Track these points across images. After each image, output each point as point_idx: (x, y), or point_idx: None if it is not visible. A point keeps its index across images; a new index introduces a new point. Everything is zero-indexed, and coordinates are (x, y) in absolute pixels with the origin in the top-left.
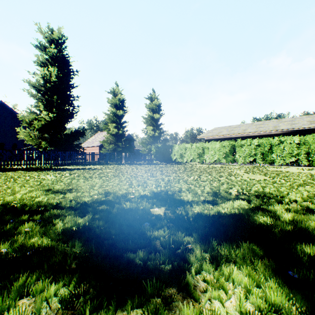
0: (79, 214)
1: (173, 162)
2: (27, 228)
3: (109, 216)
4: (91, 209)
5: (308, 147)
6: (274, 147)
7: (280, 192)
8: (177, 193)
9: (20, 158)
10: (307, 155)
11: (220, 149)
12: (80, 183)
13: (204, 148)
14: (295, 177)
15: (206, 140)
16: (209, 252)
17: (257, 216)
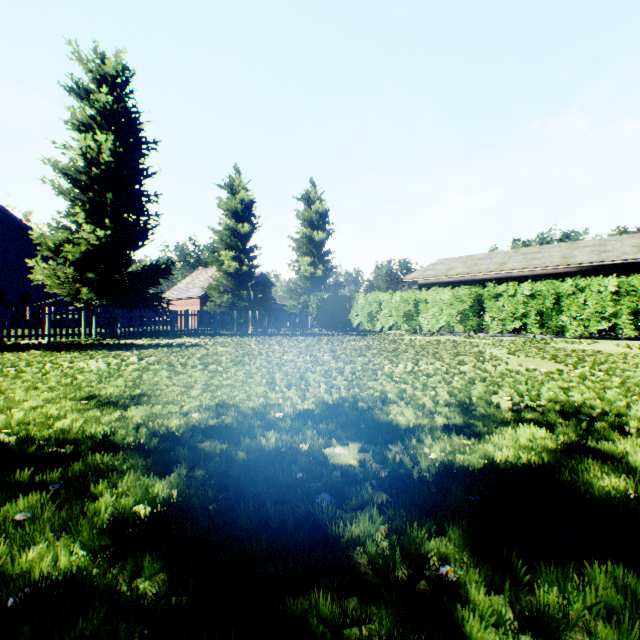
0: (157, 466)
1: (353, 331)
2: (22, 512)
3: (229, 471)
4: (186, 452)
5: (636, 300)
6: (565, 301)
7: (608, 402)
8: (379, 406)
9: (36, 323)
10: (635, 316)
11: (451, 305)
12: (161, 381)
13: (419, 301)
14: (621, 365)
15: (422, 285)
16: (510, 597)
17: (592, 474)
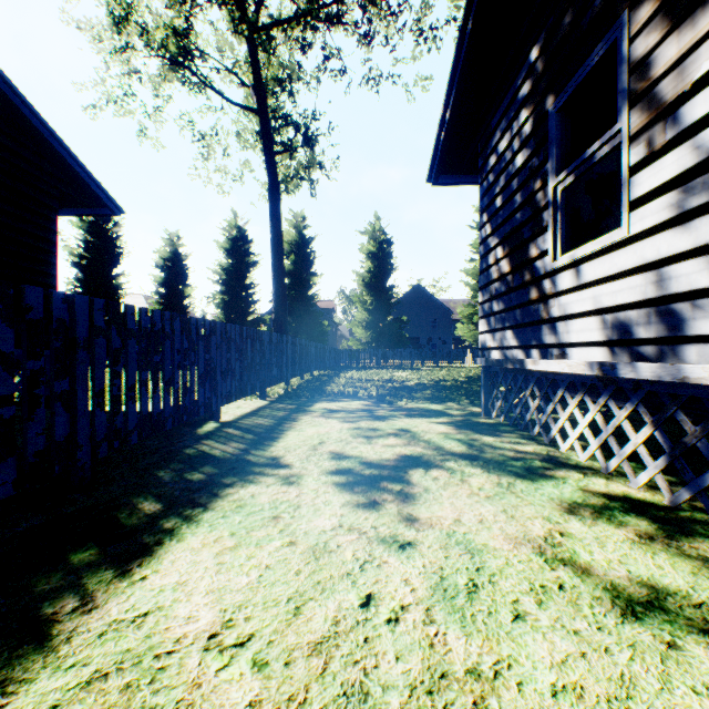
0: None
1: None
2: None
3: None
4: None
5: None
6: None
7: None
8: None
9: (463, 356)
10: None
11: None
12: None
13: None
14: None
15: None
16: None
17: None
